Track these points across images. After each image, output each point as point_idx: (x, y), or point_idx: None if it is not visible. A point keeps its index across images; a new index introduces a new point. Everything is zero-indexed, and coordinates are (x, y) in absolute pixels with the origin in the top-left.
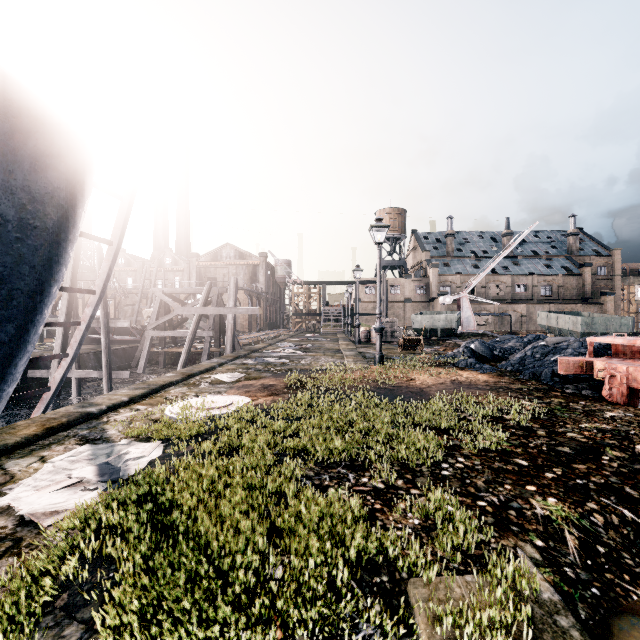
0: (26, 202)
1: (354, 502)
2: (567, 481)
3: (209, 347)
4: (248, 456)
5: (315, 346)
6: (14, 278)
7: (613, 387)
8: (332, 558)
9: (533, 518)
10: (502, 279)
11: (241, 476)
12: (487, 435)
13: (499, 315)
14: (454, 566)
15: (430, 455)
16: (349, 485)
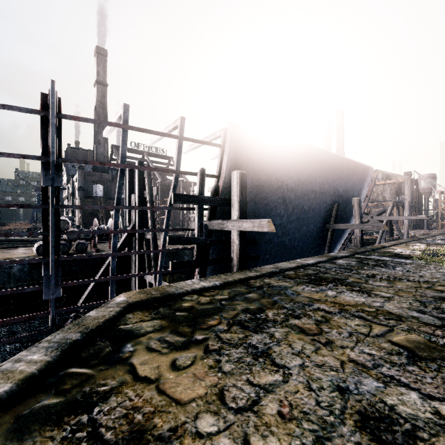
0: (359, 192)
1: None
2: None
3: (385, 236)
4: None
5: None
6: (353, 211)
7: None
8: None
9: None
10: None
11: None
12: None
13: None
14: None
15: None
16: None
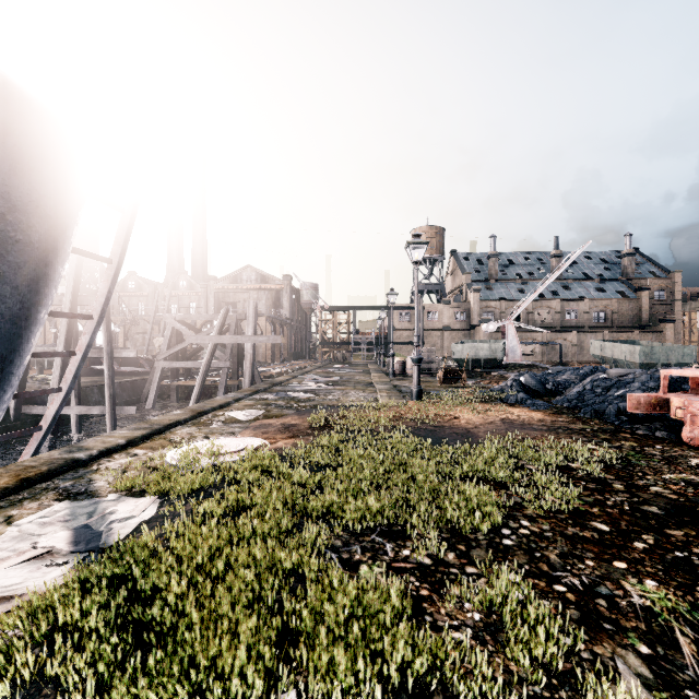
0: (5, 211)
1: (394, 589)
2: (664, 554)
3: (226, 380)
4: (259, 519)
5: (344, 379)
6: None
7: (695, 428)
8: (366, 678)
9: (630, 610)
10: (550, 304)
11: (248, 549)
12: (554, 490)
13: (547, 344)
14: (535, 691)
15: (487, 518)
16: (386, 560)
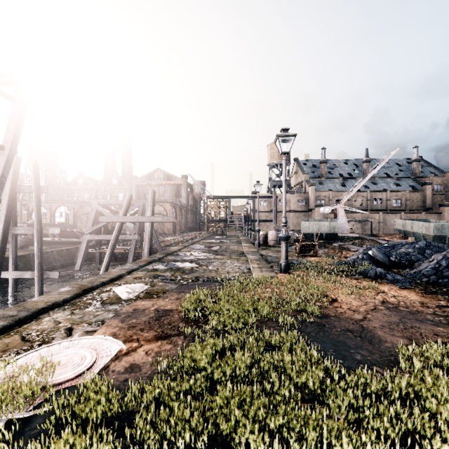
0: None
1: None
2: None
3: (135, 249)
4: None
5: (222, 248)
6: None
7: None
8: None
9: None
10: (363, 194)
11: None
12: None
13: (362, 221)
14: None
15: None
16: None
